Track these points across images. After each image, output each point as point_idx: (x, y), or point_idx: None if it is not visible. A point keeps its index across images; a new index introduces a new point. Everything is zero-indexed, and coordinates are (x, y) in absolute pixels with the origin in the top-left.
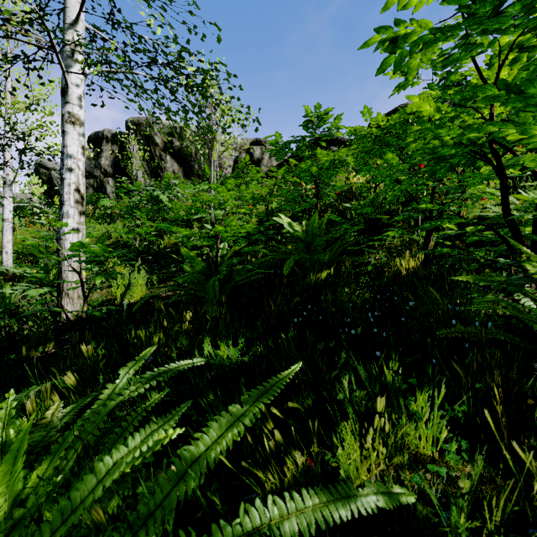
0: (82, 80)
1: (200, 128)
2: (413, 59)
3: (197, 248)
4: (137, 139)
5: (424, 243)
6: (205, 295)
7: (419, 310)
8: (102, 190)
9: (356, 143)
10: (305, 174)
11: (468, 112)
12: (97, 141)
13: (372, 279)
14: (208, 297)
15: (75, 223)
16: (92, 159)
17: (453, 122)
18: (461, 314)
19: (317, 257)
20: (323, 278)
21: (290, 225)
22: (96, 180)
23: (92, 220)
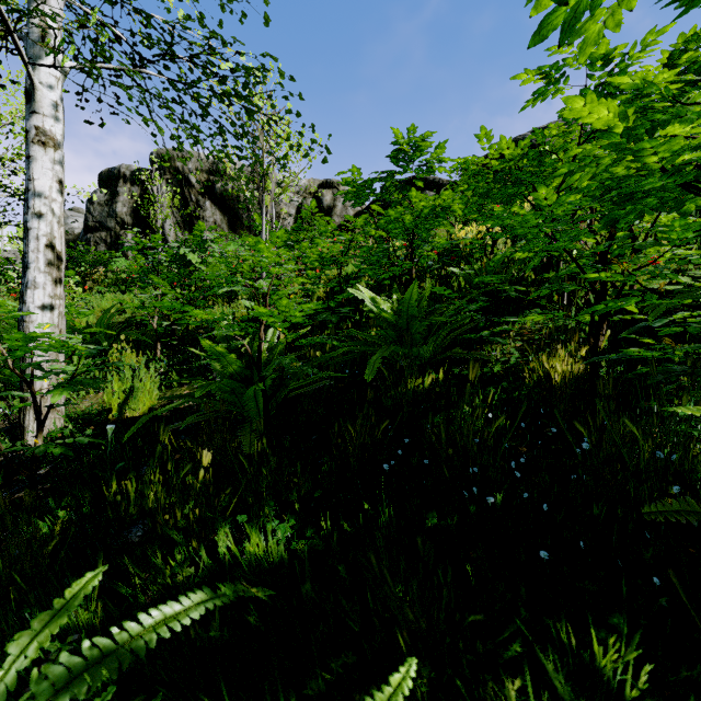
0: (59, 79)
1: (242, 158)
2: (591, 22)
3: (232, 337)
4: (165, 179)
5: (589, 335)
6: (242, 411)
7: (596, 455)
8: (118, 246)
9: (466, 182)
10: (395, 225)
11: (682, 117)
12: (112, 180)
13: (507, 391)
14: (247, 413)
15: (47, 297)
16: (105, 204)
17: (654, 135)
18: (674, 465)
19: (416, 350)
20: (426, 386)
21: (374, 301)
22: (109, 234)
23: (101, 287)
